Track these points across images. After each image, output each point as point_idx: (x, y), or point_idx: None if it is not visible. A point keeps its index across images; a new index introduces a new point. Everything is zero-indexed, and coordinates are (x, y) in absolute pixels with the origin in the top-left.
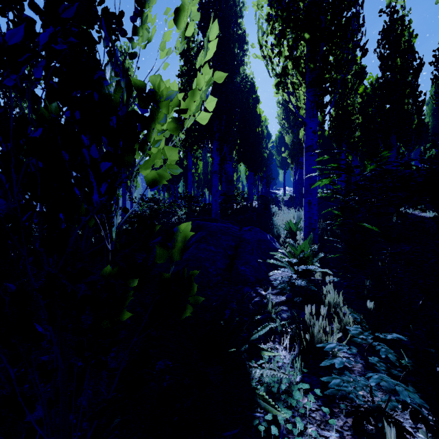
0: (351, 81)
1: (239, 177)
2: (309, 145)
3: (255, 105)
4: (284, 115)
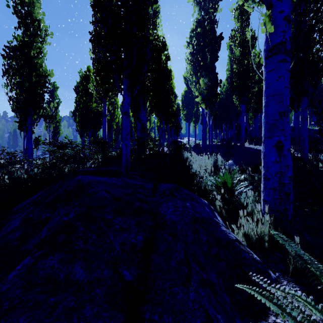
0: (251, 41)
1: (152, 128)
2: (279, 42)
3: (166, 61)
4: (192, 70)
